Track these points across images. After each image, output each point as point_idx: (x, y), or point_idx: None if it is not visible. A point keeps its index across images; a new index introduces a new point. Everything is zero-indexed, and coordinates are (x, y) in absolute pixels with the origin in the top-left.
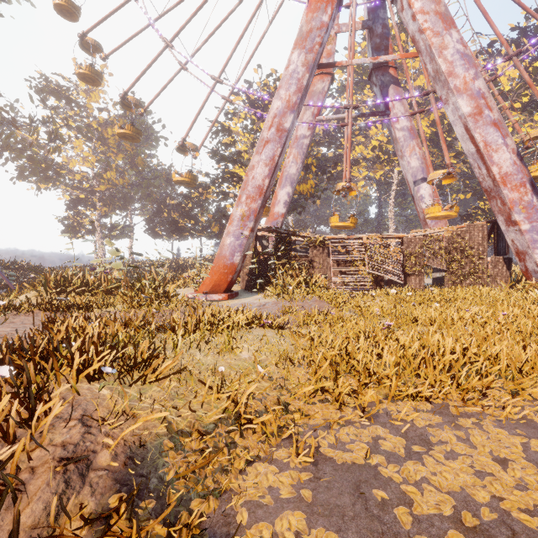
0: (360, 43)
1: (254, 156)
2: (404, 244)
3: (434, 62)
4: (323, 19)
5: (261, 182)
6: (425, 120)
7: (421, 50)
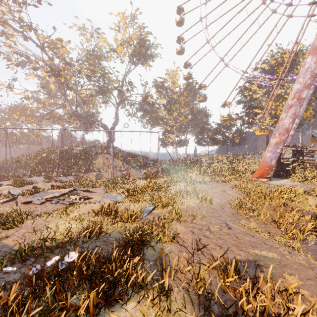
0: None
1: (282, 114)
2: None
3: None
4: None
5: (287, 126)
6: None
7: None
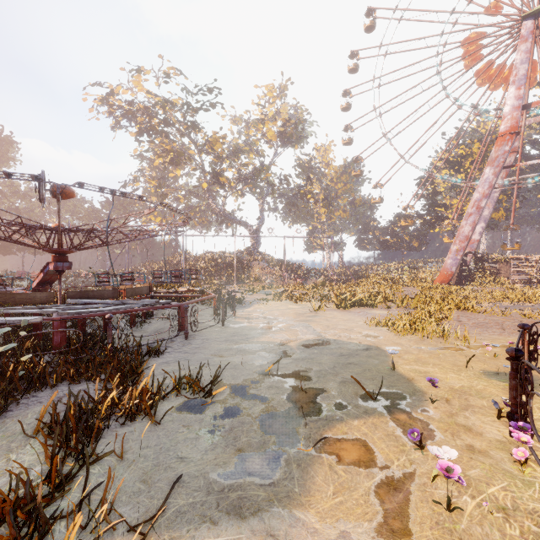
0: None
1: (463, 221)
2: None
3: None
4: (505, 149)
5: (467, 234)
6: None
7: None
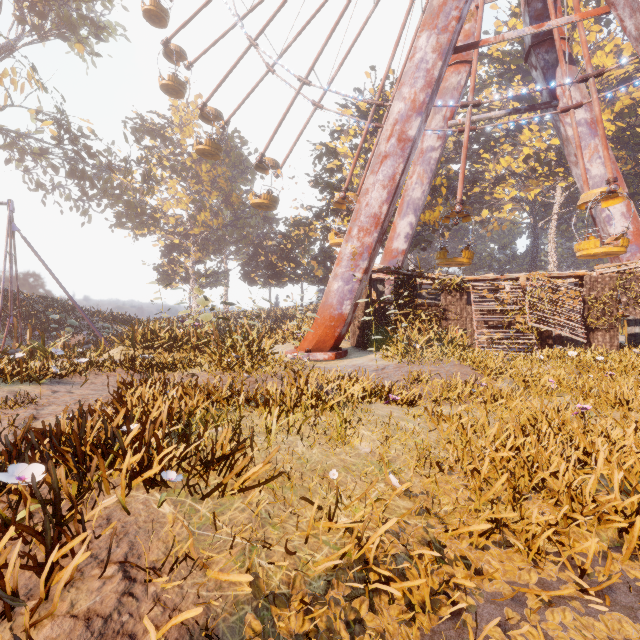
0: (506, 21)
1: (368, 177)
2: (585, 285)
3: (638, 15)
4: None
5: (377, 210)
6: (607, 112)
7: (615, 0)
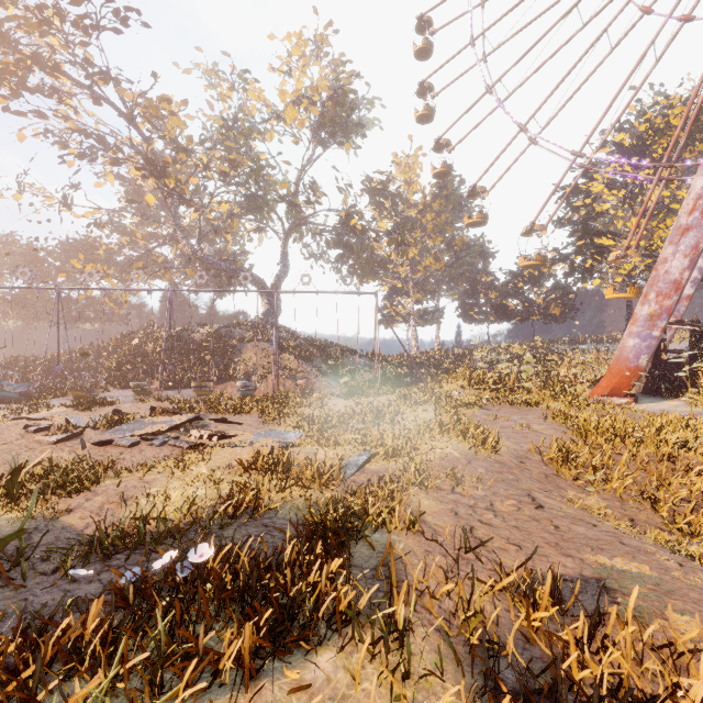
0: None
1: (665, 247)
2: None
3: None
4: None
5: (677, 276)
6: None
7: None
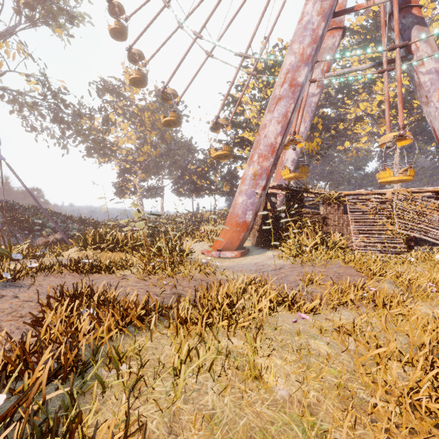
0: None
1: (266, 115)
2: None
3: None
4: None
5: (273, 140)
6: None
7: None
